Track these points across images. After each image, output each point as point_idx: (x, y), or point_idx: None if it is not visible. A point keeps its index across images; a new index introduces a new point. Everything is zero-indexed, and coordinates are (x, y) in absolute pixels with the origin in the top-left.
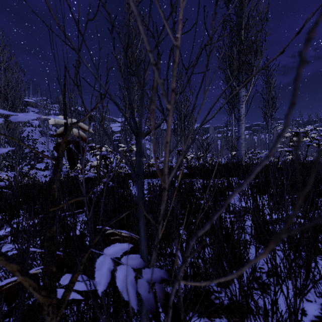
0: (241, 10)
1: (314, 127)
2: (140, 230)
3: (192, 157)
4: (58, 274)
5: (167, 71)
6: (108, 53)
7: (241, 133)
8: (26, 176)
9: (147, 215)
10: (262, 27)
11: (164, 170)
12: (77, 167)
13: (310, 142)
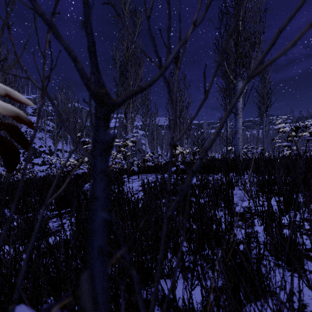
0: (238, 1)
1: None
2: None
3: (188, 152)
4: None
5: None
6: None
7: (238, 128)
8: (18, 171)
9: None
10: (261, 18)
11: None
12: None
13: (309, 136)
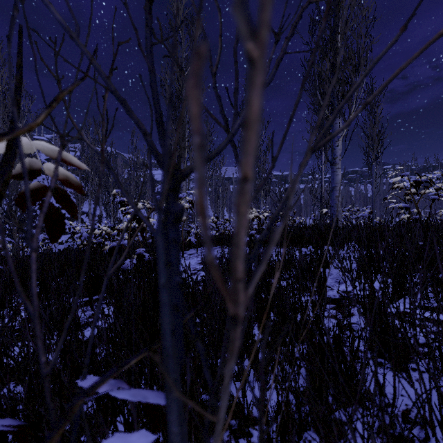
0: (336, 6)
1: (442, 173)
2: (168, 417)
3: (267, 216)
4: (41, 425)
5: (235, 44)
6: (115, 9)
7: (336, 182)
8: None
9: (182, 396)
10: (367, 30)
11: (235, 268)
12: (4, 250)
13: (435, 194)
